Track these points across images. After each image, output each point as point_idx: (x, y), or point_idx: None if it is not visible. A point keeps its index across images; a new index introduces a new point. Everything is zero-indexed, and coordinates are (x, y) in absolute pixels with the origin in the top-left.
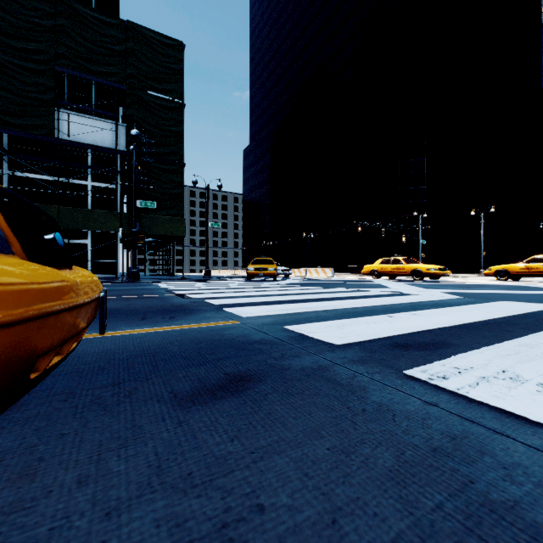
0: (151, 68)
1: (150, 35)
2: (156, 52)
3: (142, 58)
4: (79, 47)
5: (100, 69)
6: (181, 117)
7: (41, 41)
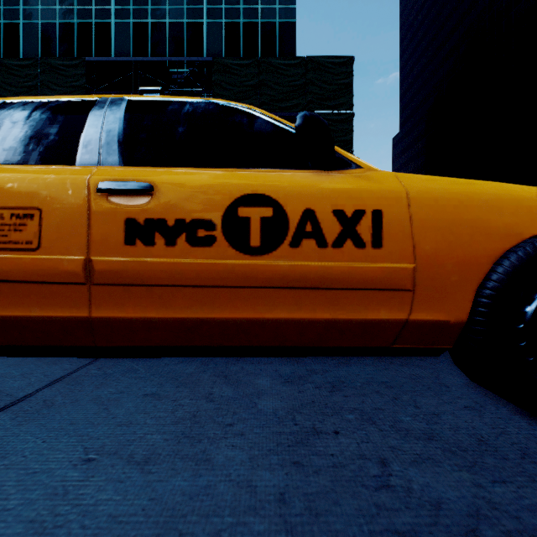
0: (325, 90)
1: (324, 61)
2: (329, 74)
3: (318, 84)
4: (273, 93)
5: (287, 104)
6: (351, 126)
7: (250, 97)
